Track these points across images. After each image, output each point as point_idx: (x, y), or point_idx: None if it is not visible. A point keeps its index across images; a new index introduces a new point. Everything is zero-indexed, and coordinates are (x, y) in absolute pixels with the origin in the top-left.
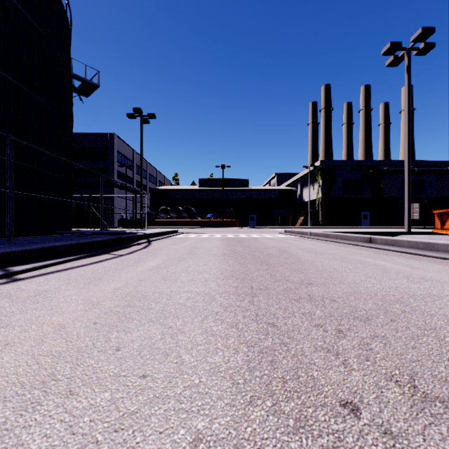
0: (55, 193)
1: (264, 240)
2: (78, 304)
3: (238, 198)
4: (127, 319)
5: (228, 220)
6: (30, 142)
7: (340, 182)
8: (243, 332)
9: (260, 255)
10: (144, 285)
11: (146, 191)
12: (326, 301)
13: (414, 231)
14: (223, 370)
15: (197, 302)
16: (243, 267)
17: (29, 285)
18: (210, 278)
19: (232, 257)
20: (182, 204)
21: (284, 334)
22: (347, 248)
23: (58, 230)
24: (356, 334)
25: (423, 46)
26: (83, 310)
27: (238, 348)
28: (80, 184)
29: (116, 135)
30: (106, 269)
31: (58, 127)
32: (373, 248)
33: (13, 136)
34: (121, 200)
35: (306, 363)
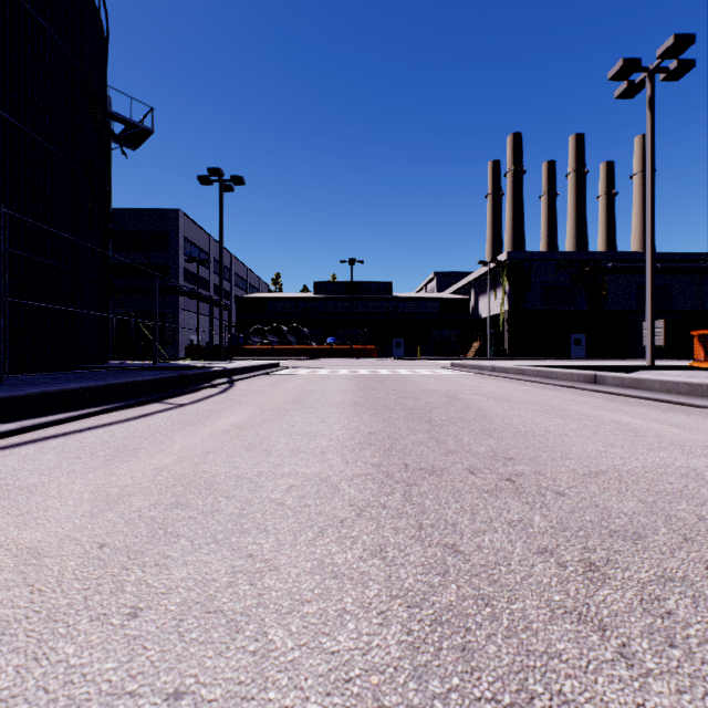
0: (80, 304)
1: (419, 379)
2: (80, 502)
3: (376, 312)
4: (167, 536)
5: (360, 347)
6: (38, 219)
7: (538, 287)
8: (397, 569)
9: (415, 405)
10: (212, 461)
11: (230, 301)
12: (547, 494)
13: (661, 364)
14: (357, 676)
15: (306, 498)
16: (388, 427)
17: (5, 462)
18: (331, 448)
19: (368, 409)
20: (287, 322)
21: (480, 574)
22: (558, 392)
23: (85, 363)
24: (627, 573)
25: (675, 66)
26: (88, 515)
27: (389, 610)
28: (124, 289)
29: (182, 212)
30: (150, 431)
31: (85, 196)
32: (602, 392)
33: (10, 209)
34: (190, 315)
35: (541, 655)
